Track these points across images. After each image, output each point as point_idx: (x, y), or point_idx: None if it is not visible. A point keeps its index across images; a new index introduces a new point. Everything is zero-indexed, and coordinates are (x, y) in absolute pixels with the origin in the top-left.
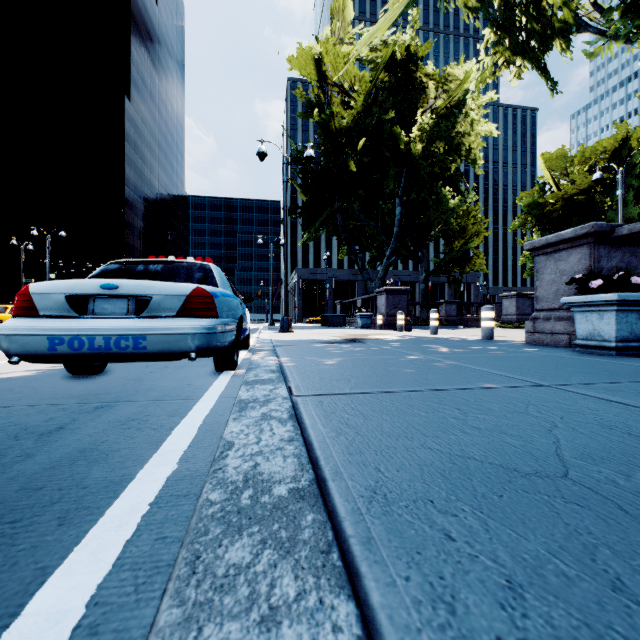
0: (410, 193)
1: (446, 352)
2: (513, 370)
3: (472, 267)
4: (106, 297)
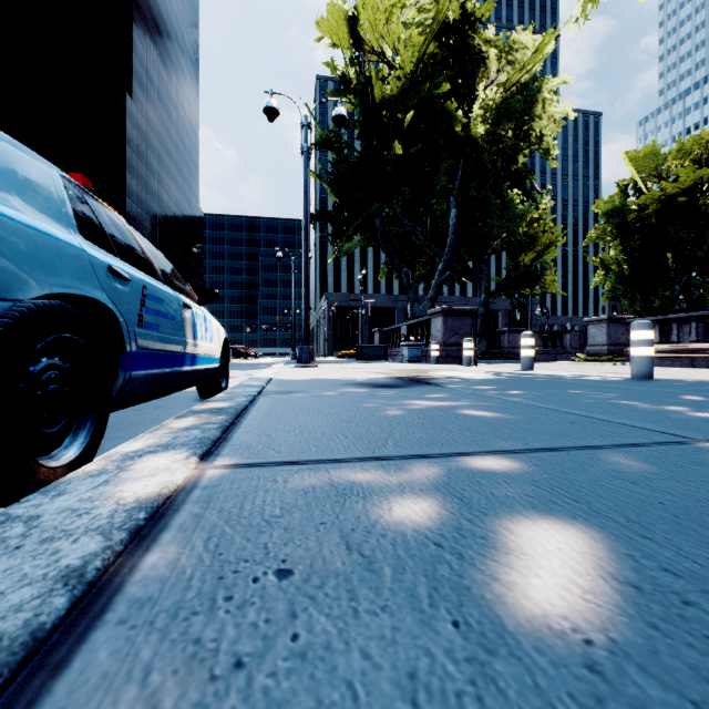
0: (468, 191)
1: (706, 417)
2: None
3: (543, 287)
4: None
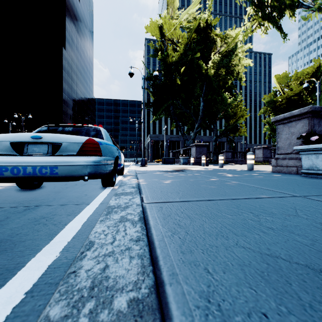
0: (208, 95)
1: (231, 176)
2: (273, 186)
3: (239, 133)
4: (35, 143)
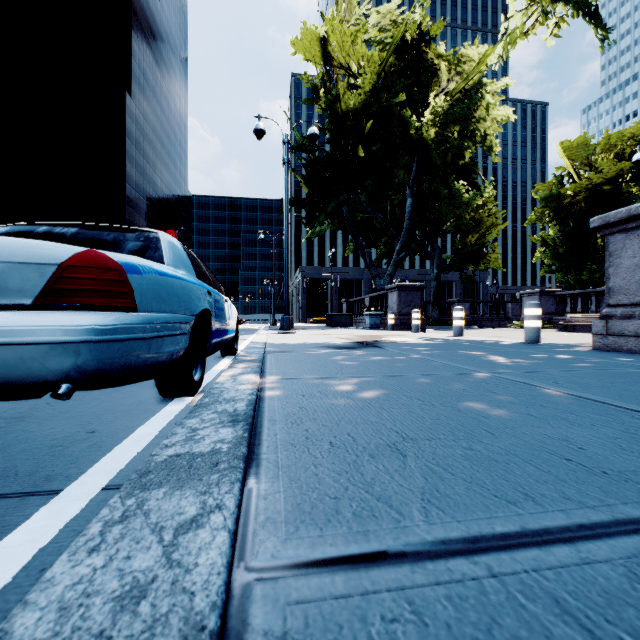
0: (422, 183)
1: (511, 364)
2: None
3: (487, 263)
4: None
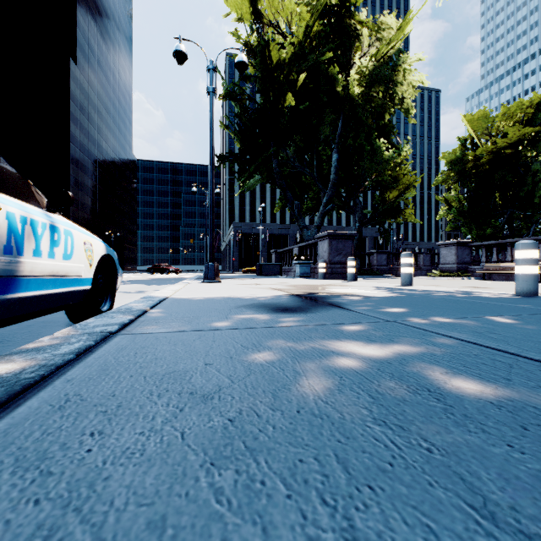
0: (347, 140)
1: None
2: None
3: (403, 218)
4: None
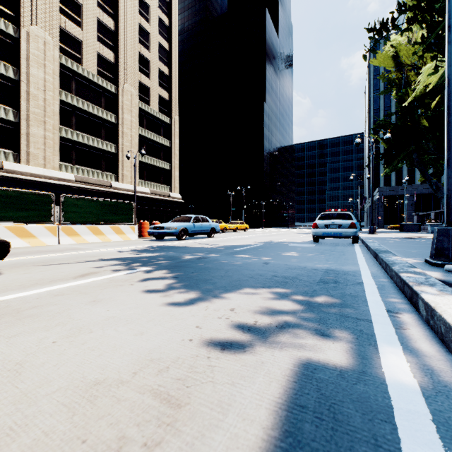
0: None
1: None
2: None
3: None
4: (332, 224)
